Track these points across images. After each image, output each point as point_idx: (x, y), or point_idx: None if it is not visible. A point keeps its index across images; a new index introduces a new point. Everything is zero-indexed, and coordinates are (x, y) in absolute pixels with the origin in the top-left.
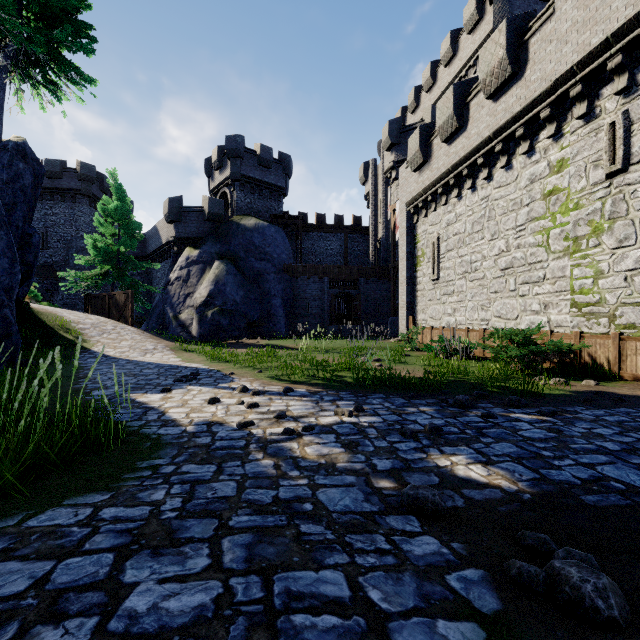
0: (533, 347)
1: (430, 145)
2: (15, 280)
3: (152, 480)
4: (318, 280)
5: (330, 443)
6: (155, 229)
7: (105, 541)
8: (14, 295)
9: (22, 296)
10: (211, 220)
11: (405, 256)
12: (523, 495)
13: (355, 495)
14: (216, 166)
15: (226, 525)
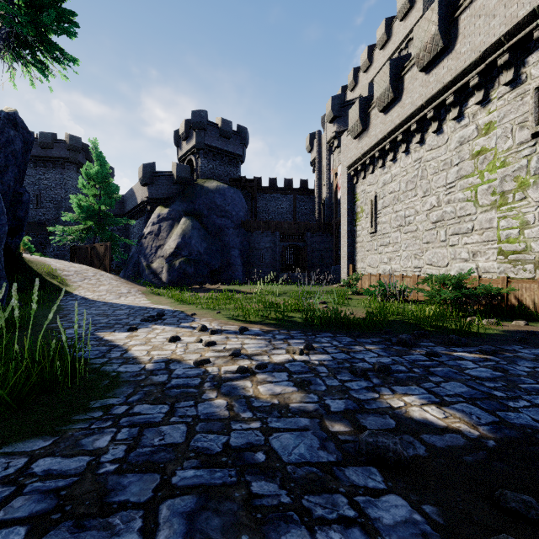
0: (465, 290)
1: (368, 115)
2: (2, 231)
3: (101, 422)
4: (270, 234)
5: (283, 382)
6: (132, 191)
7: (24, 507)
8: (2, 244)
9: (14, 247)
10: (179, 183)
11: (346, 212)
12: (487, 442)
13: (310, 441)
14: (183, 137)
15: (168, 483)
